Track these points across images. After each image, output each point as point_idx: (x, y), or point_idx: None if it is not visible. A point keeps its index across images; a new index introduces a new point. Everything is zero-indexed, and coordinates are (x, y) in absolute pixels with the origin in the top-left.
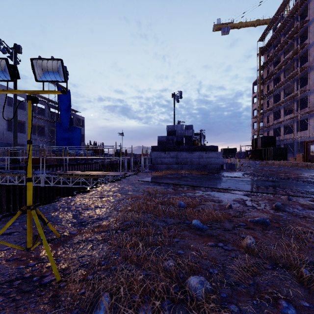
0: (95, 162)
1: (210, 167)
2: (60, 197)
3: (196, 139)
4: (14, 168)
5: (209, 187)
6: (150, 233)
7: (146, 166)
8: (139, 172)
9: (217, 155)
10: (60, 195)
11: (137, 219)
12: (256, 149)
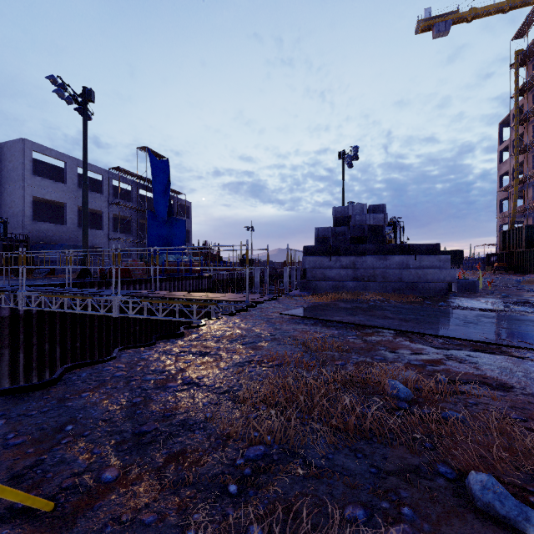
0: (207, 275)
1: (425, 286)
2: (122, 348)
3: (388, 233)
4: (83, 284)
5: (446, 336)
6: (333, 527)
7: (292, 282)
8: (281, 296)
9: (440, 262)
10: (151, 329)
11: (284, 439)
12: (509, 251)
